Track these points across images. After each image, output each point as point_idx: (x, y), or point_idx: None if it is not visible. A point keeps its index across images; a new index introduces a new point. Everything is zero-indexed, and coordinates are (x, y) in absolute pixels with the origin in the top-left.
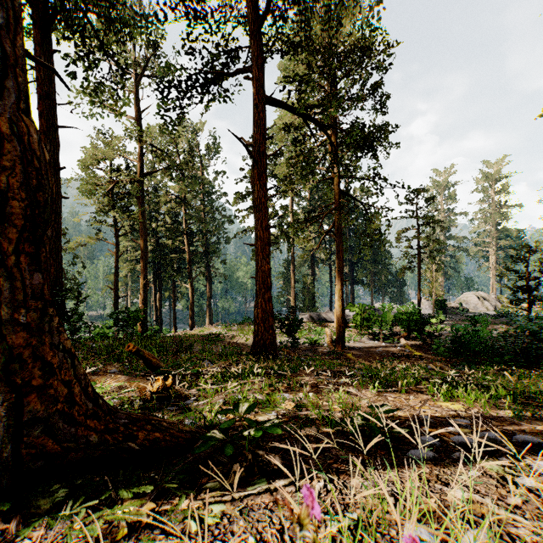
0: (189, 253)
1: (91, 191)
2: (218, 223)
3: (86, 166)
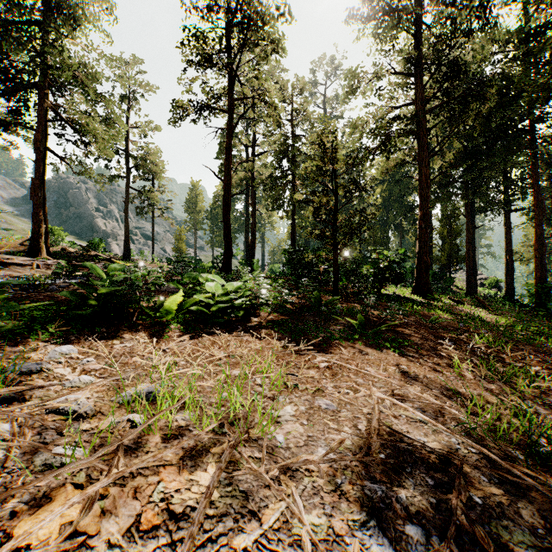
0: None
1: None
2: None
3: None
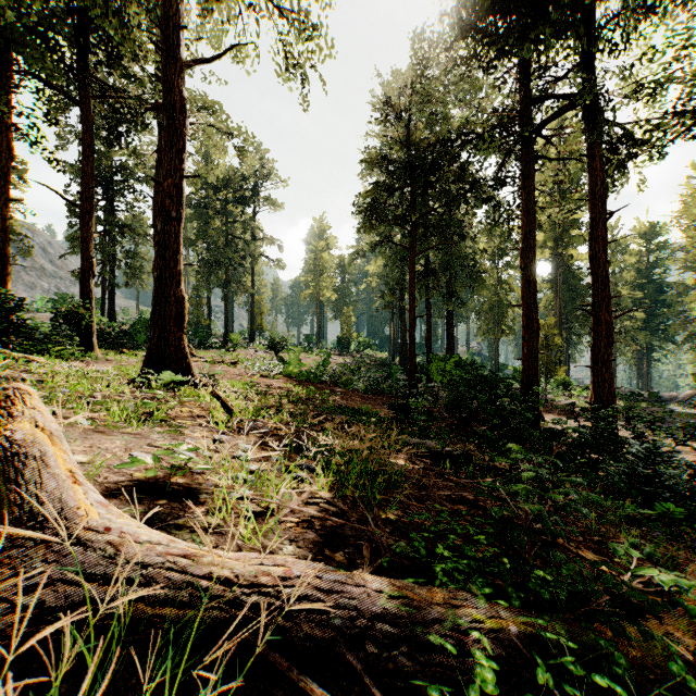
0: None
1: None
2: None
3: None
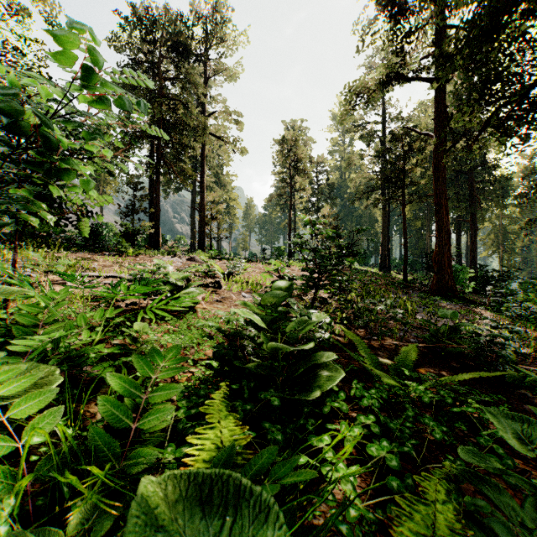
0: None
1: None
2: None
3: None
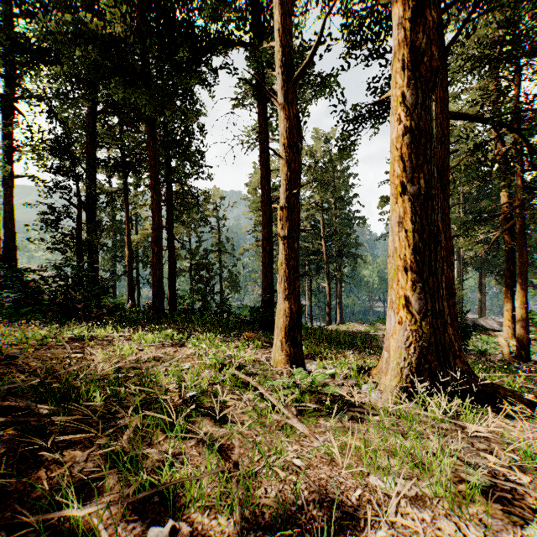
0: (326, 254)
1: (258, 208)
2: (349, 224)
3: (254, 189)
